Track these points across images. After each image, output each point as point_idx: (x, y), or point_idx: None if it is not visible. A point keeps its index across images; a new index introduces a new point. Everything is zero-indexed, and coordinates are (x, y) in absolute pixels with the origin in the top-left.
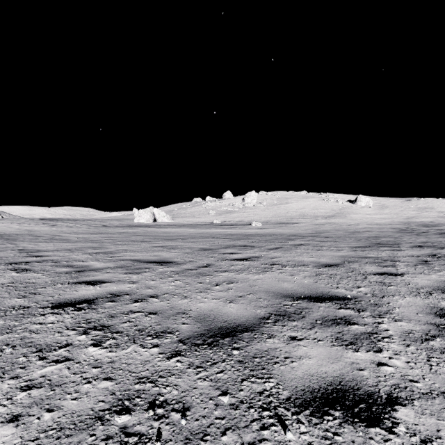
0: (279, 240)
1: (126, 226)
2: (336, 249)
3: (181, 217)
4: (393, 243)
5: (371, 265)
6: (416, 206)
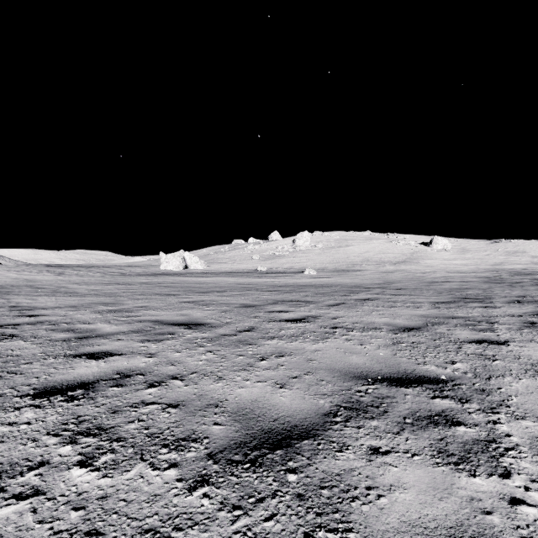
0: (339, 293)
1: (150, 274)
2: (414, 305)
3: (218, 263)
4: (483, 296)
5: (463, 328)
6: (504, 250)
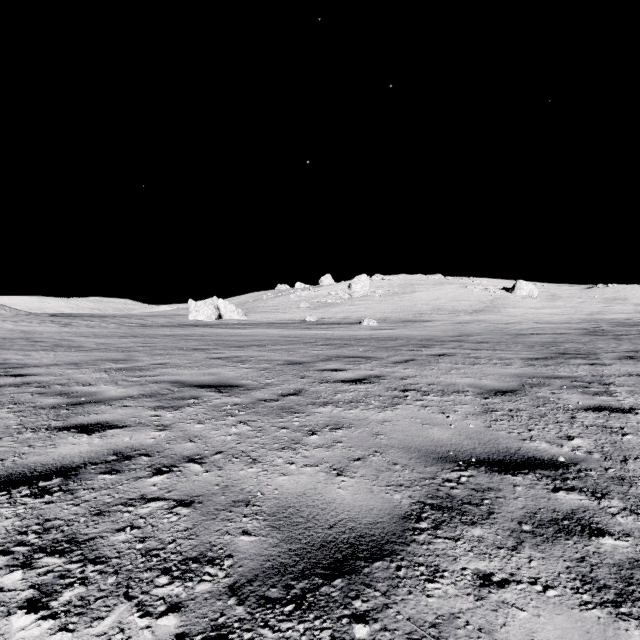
0: (407, 347)
1: (176, 325)
2: (502, 362)
3: (259, 312)
4: (585, 351)
5: (571, 391)
6: (601, 297)
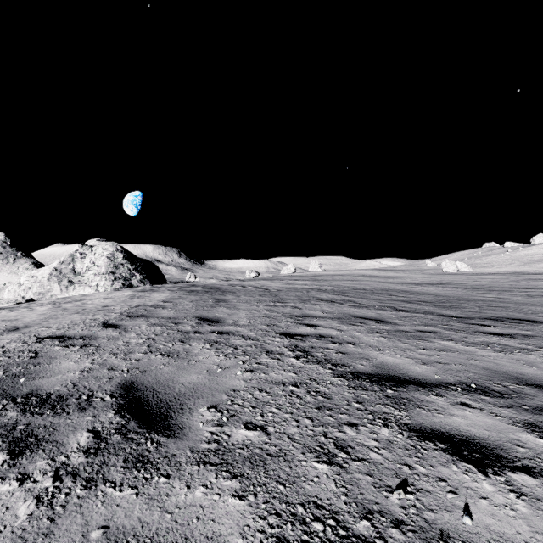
0: None
1: (444, 274)
2: None
3: (479, 267)
4: None
5: None
6: None
